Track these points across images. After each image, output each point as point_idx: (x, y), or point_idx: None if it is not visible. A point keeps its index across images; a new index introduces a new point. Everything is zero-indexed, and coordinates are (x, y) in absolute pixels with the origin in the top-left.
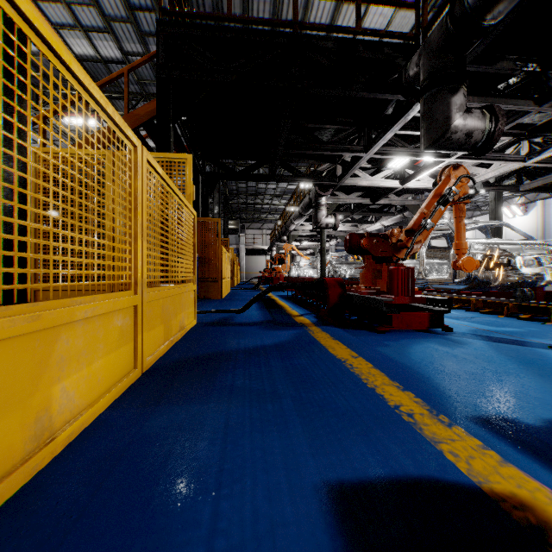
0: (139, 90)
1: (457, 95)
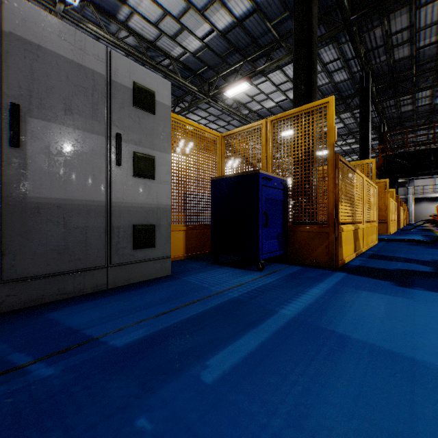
0: (347, 132)
1: None
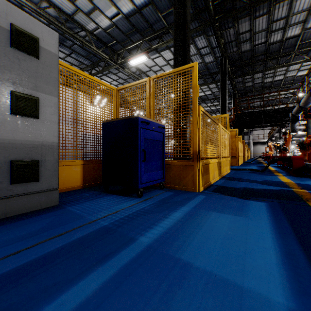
0: (214, 98)
1: (295, 123)
